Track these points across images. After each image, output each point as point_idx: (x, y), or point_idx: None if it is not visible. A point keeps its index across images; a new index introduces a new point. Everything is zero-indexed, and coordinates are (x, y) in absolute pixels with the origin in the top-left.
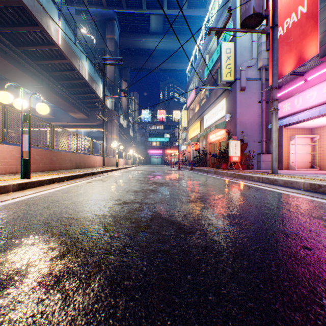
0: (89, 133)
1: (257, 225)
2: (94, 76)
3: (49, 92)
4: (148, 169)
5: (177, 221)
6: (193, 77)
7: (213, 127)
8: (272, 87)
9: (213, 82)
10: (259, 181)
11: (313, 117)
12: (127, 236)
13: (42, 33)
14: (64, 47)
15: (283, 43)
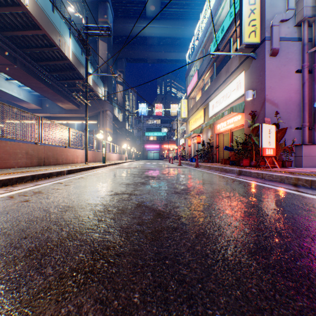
0: (83, 126)
1: None
2: (81, 58)
3: (26, 74)
4: (142, 165)
5: None
6: (194, 59)
7: (227, 110)
8: None
9: (221, 60)
10: None
11: None
12: None
13: None
14: (35, 10)
15: None
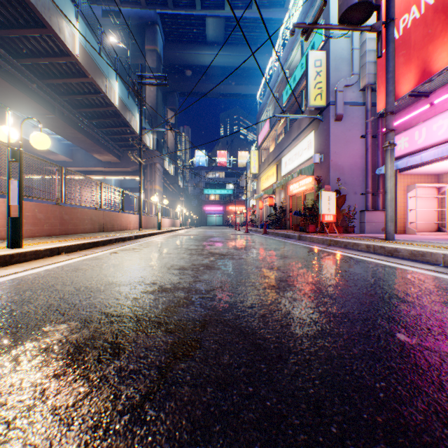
0: (122, 182)
1: (401, 341)
2: (128, 101)
3: (64, 124)
4: (203, 232)
5: (251, 330)
6: (266, 103)
7: (296, 172)
8: (386, 112)
9: (295, 110)
10: (369, 250)
11: (442, 157)
12: (154, 369)
13: (52, 39)
14: (84, 59)
15: (398, 50)
